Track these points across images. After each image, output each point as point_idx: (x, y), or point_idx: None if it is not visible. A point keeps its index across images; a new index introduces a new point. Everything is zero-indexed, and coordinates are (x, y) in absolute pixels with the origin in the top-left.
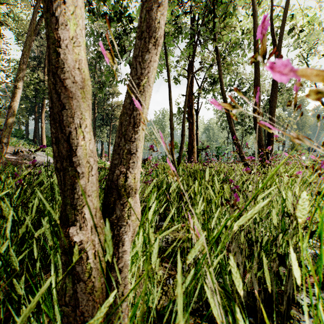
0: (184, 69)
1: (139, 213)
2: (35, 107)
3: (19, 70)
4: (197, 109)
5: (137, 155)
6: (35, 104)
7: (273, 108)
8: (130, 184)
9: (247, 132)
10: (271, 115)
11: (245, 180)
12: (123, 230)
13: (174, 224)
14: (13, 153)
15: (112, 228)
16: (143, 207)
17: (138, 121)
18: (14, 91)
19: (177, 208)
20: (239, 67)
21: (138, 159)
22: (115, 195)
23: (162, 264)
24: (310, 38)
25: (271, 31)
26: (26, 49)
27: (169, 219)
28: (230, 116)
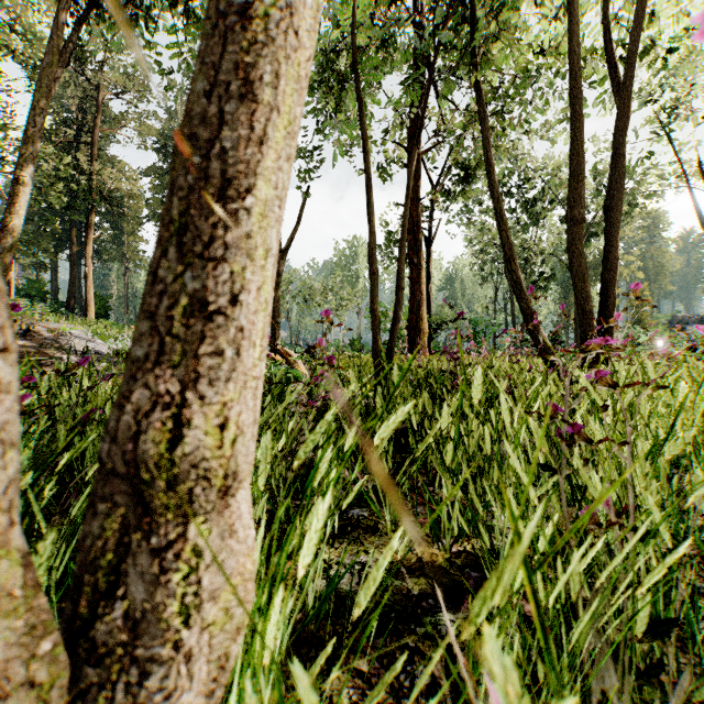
0: (399, 145)
1: (251, 575)
2: (71, 232)
3: (25, 143)
4: (429, 235)
5: (238, 320)
6: (71, 225)
7: (614, 223)
8: (198, 455)
9: (538, 287)
10: (608, 240)
11: (601, 407)
12: (155, 685)
13: (382, 514)
14: (19, 332)
15: (103, 673)
16: (302, 464)
17: (244, 172)
18: (15, 192)
19: (389, 467)
20: (520, 143)
21: (244, 340)
22: (125, 506)
23: (349, 662)
24: (690, 68)
25: (606, 46)
26: (42, 97)
27: (376, 577)
28: (511, 244)
